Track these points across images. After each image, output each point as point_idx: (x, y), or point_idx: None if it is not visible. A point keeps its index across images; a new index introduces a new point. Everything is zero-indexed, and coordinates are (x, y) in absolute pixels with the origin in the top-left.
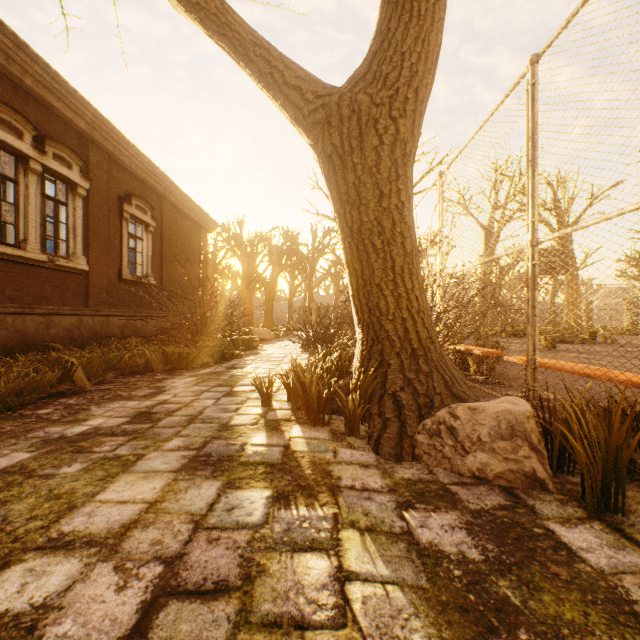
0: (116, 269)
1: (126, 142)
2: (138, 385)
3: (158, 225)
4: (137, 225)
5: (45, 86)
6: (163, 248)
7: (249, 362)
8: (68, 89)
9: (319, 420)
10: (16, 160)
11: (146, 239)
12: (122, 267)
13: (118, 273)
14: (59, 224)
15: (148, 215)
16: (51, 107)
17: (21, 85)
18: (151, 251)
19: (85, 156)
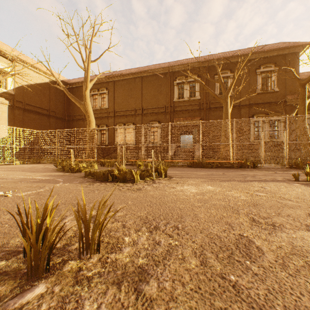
0: None
1: None
2: None
3: None
4: None
5: None
6: None
7: None
8: None
9: None
10: None
11: None
12: None
13: None
14: None
15: None
16: None
17: None
18: None
19: None
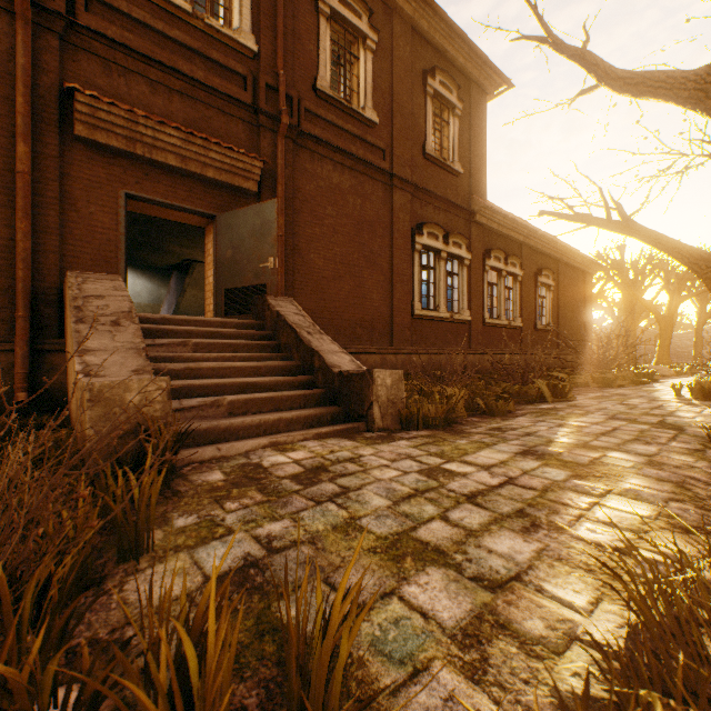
0: (532, 322)
1: (541, 236)
2: (589, 390)
3: (554, 283)
4: (541, 287)
5: (509, 229)
6: (558, 300)
7: (656, 386)
8: (518, 224)
9: (707, 400)
10: (496, 273)
11: (547, 297)
12: (536, 321)
13: (533, 325)
14: (507, 301)
15: (550, 279)
16: (509, 237)
17: (499, 234)
18: (550, 305)
19: (519, 255)
